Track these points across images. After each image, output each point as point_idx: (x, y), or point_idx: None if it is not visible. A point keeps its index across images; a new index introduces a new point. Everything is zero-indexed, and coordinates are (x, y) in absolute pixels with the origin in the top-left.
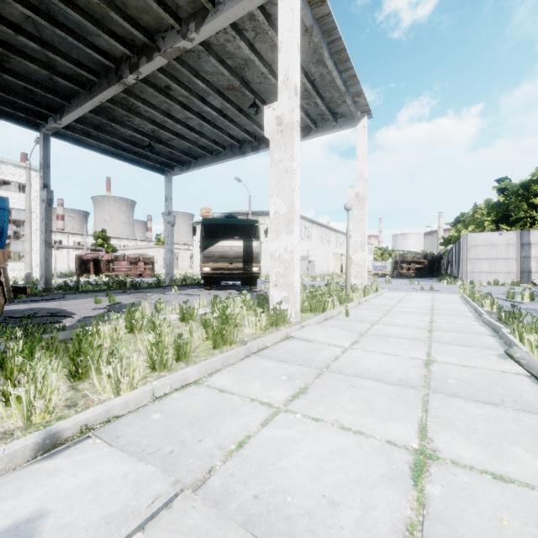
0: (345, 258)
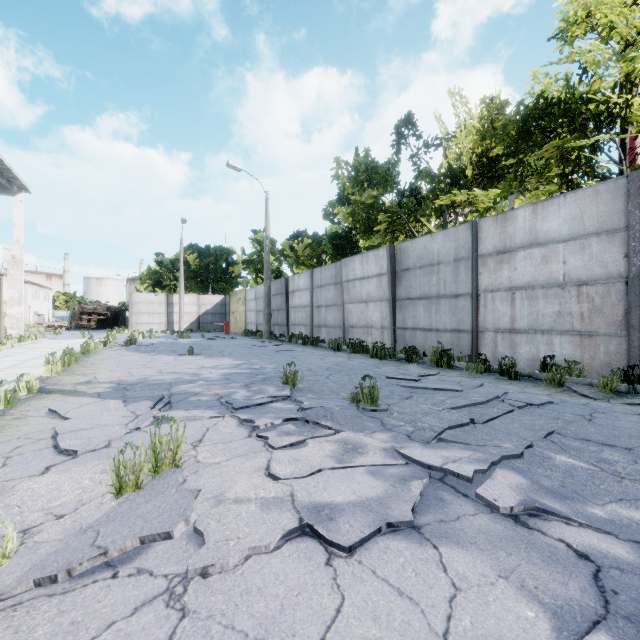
0: (4, 306)
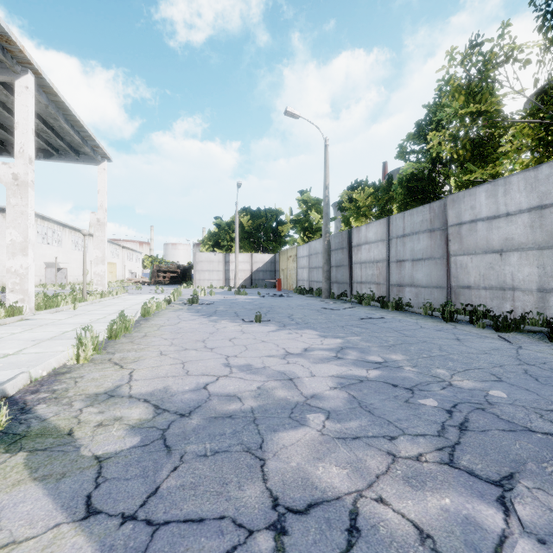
0: (108, 266)
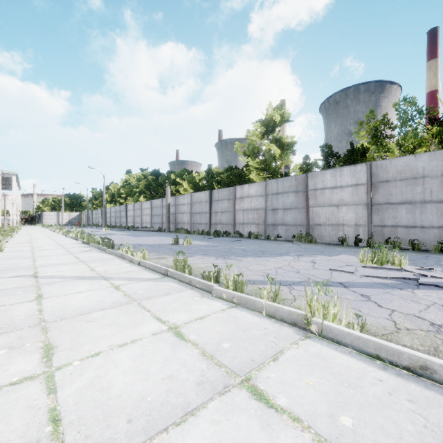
0: None
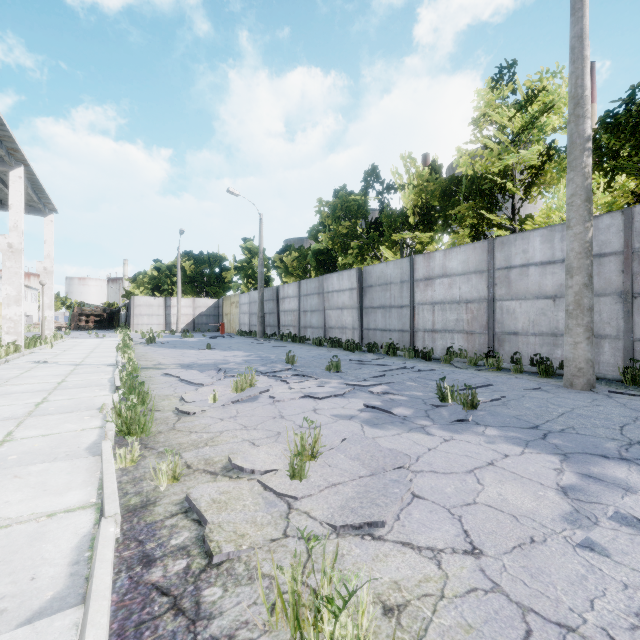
0: None
